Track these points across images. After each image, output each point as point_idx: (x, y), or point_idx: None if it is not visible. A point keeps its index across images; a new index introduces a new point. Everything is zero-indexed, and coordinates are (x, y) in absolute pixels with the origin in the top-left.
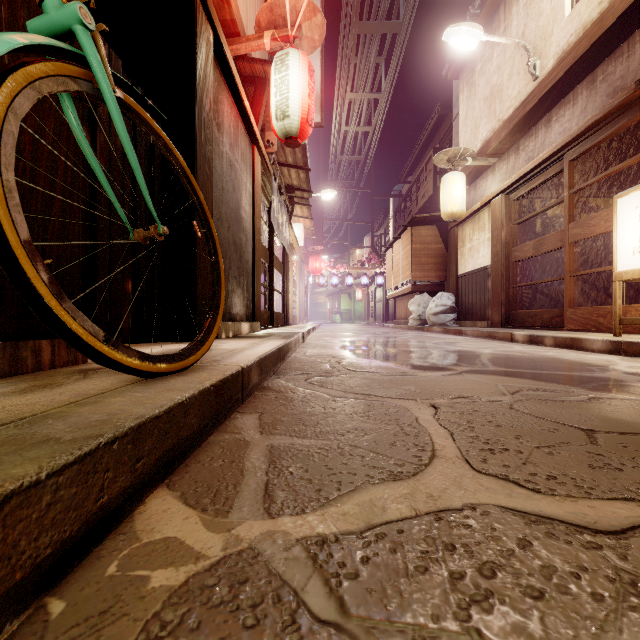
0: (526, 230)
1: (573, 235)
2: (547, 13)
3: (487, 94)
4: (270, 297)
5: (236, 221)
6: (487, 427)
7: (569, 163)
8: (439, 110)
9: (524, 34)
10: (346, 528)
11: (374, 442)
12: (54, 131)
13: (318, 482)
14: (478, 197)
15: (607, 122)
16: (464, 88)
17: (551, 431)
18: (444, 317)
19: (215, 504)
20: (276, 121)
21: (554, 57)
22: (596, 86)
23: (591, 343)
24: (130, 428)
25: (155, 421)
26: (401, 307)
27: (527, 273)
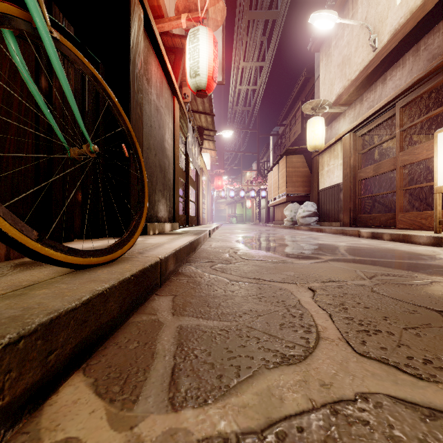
0: (368, 158)
1: (403, 161)
2: (383, 3)
3: (340, 62)
4: (186, 205)
5: (161, 150)
6: (358, 309)
7: (400, 109)
8: (305, 74)
9: (366, 18)
10: (246, 425)
11: (266, 323)
12: (10, 71)
13: (219, 367)
14: (333, 135)
15: (428, 79)
16: (323, 58)
17: (411, 312)
18: (309, 219)
19: (123, 393)
20: (190, 78)
21: (388, 34)
22: (419, 54)
23: (418, 238)
24: (40, 324)
25: (71, 313)
26: (278, 212)
27: (368, 188)
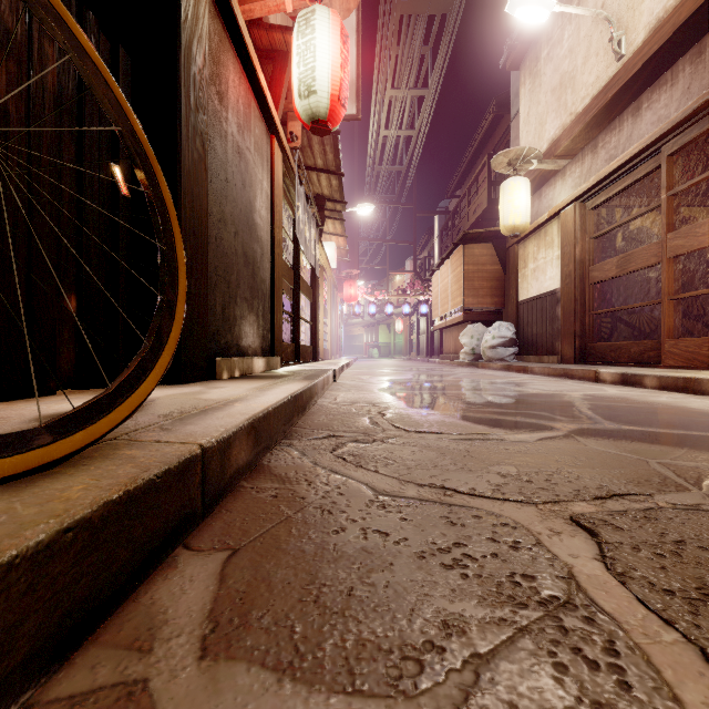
0: (604, 246)
1: (673, 248)
2: None
3: (556, 84)
4: (295, 327)
5: (247, 227)
6: None
7: (667, 158)
8: (494, 110)
9: (604, 5)
10: None
11: None
12: None
13: None
14: (544, 208)
15: None
16: (526, 80)
17: None
18: (503, 351)
19: None
20: (299, 99)
21: (646, 28)
22: (704, 59)
23: None
24: None
25: None
26: (449, 339)
27: (606, 298)
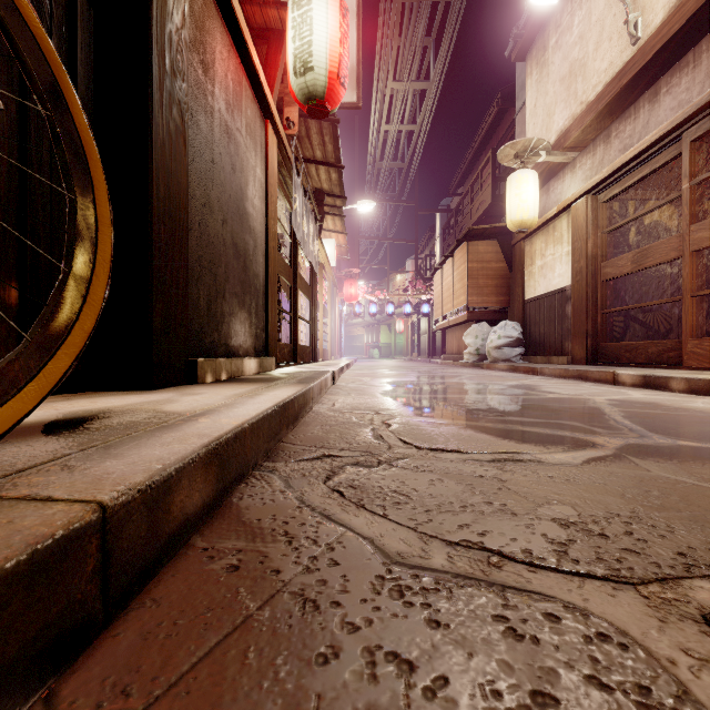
0: (617, 241)
1: (697, 240)
2: None
3: (565, 73)
4: (293, 326)
5: (238, 215)
6: None
7: (690, 144)
8: (498, 103)
9: None
10: None
11: None
12: None
13: None
14: (552, 203)
15: None
16: (533, 70)
17: None
18: (509, 351)
19: None
20: (294, 77)
21: (665, 8)
22: None
23: None
24: None
25: None
26: (452, 340)
27: (618, 295)
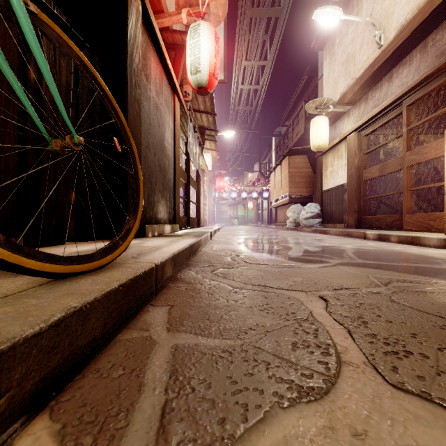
0: (373, 158)
1: (410, 160)
2: None
3: (344, 60)
4: (187, 206)
5: (161, 149)
6: (379, 323)
7: (407, 107)
8: (308, 73)
9: (372, 15)
10: None
11: (276, 342)
12: None
13: (222, 405)
14: (337, 134)
15: (437, 76)
16: (327, 56)
17: (441, 328)
18: (312, 221)
19: None
20: (191, 75)
21: (395, 30)
22: (427, 50)
23: (428, 240)
24: None
25: (33, 340)
26: (281, 214)
27: (373, 189)
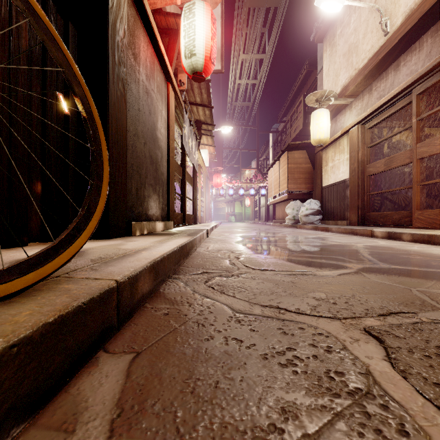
0: (376, 152)
1: (420, 153)
2: None
3: (345, 51)
4: (183, 202)
5: (152, 139)
6: None
7: (416, 96)
8: (307, 67)
9: (376, 1)
10: None
11: None
12: None
13: None
14: (338, 128)
15: None
16: (327, 48)
17: None
18: (312, 218)
19: None
20: (185, 59)
21: (402, 15)
22: (439, 34)
23: None
24: None
25: None
26: (279, 210)
27: (377, 184)
